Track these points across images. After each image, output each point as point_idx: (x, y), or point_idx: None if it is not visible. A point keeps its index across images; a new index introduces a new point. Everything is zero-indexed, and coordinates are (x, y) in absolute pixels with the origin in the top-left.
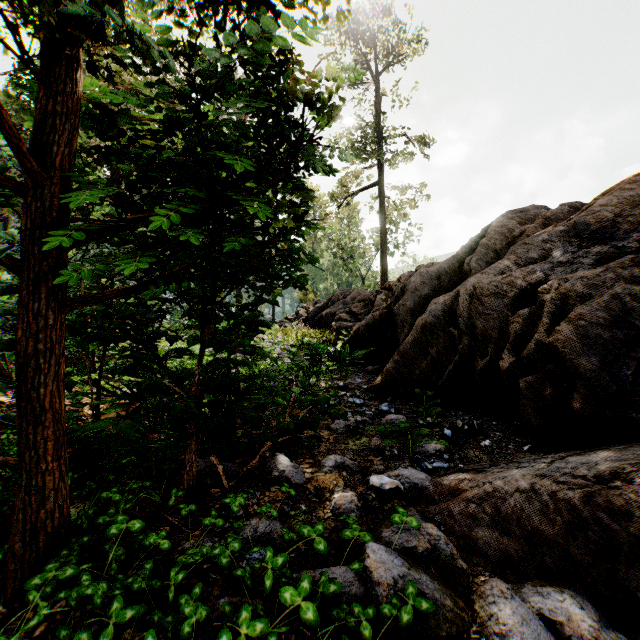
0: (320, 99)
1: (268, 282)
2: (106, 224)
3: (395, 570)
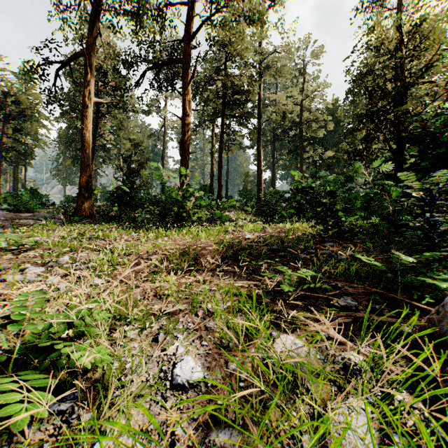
0: None
1: None
2: (412, 166)
3: None
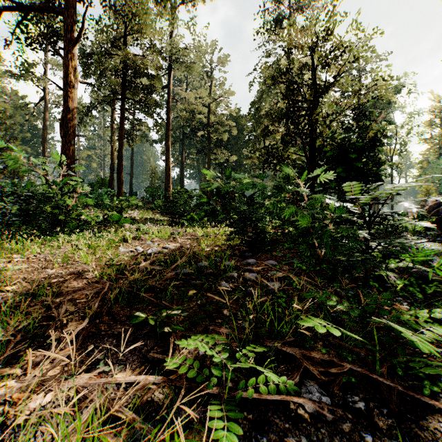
0: (387, 119)
1: (367, 184)
2: None
3: (397, 249)
